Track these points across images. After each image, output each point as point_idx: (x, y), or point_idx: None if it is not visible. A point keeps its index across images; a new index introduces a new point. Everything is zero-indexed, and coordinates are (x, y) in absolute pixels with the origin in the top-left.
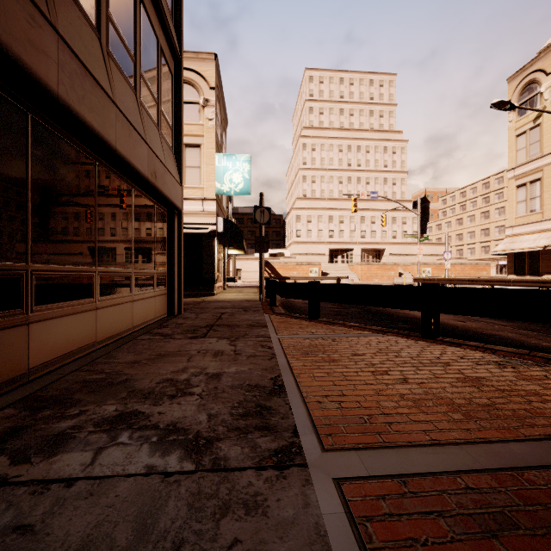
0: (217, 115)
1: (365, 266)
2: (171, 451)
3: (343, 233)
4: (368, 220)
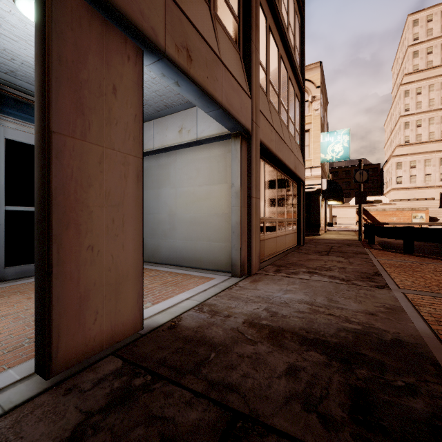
0: (321, 104)
1: None
2: (335, 280)
3: None
4: None
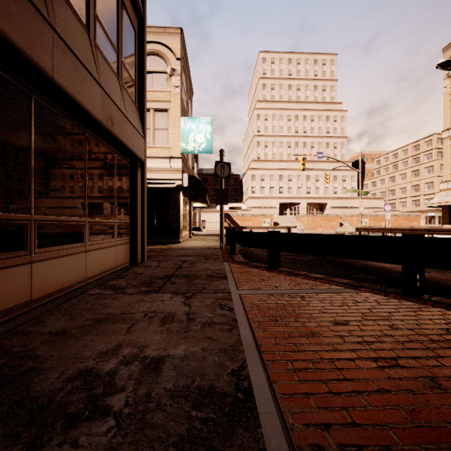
0: (183, 84)
1: (310, 217)
2: None
3: (292, 190)
4: (312, 179)
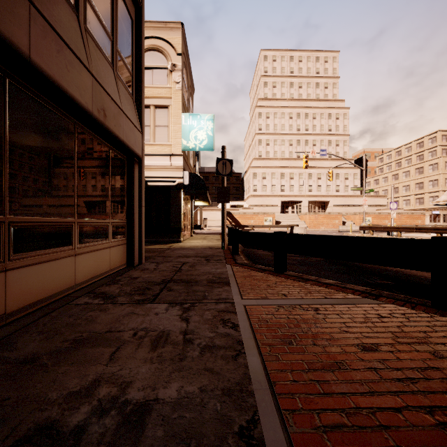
0: (184, 80)
1: (313, 215)
2: None
3: (293, 188)
4: (314, 176)
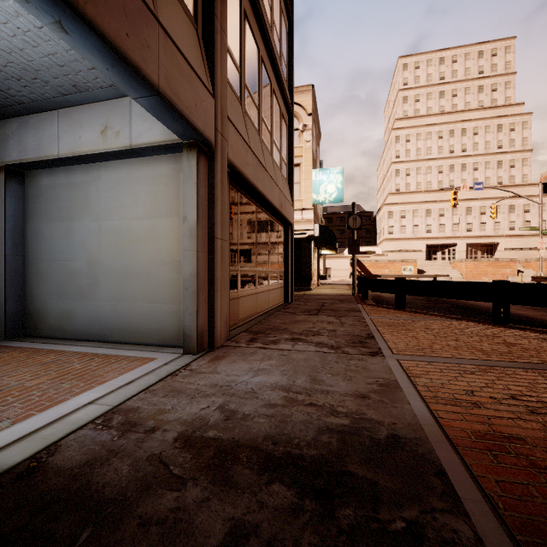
0: (313, 136)
1: (471, 263)
2: (323, 348)
3: (444, 227)
4: (475, 211)
